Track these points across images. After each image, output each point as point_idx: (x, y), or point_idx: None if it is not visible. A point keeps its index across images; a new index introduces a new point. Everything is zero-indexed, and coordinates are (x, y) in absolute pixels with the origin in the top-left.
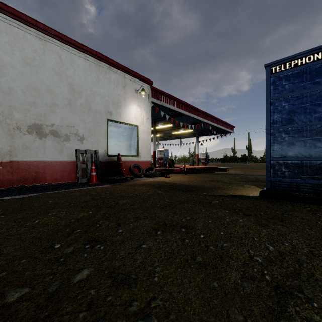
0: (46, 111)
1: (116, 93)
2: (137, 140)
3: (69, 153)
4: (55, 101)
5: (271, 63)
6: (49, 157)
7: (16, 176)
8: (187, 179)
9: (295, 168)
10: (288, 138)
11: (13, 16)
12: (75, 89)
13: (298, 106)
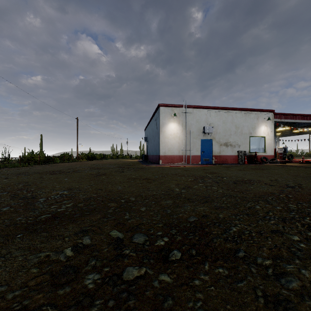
0: (228, 137)
1: (253, 123)
2: (264, 144)
3: (235, 152)
4: (231, 133)
5: None
6: (229, 154)
7: (221, 160)
8: (299, 165)
9: None
10: None
11: (220, 109)
12: (237, 126)
13: None
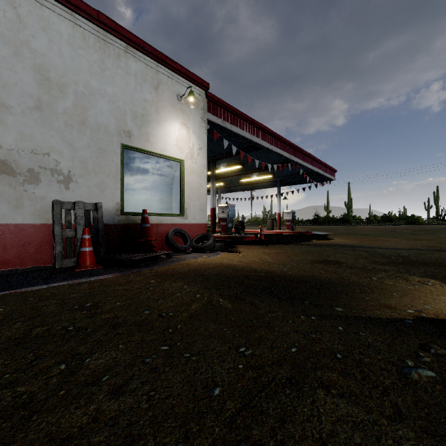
0: None
1: (141, 97)
2: (180, 186)
3: (36, 207)
4: (3, 100)
5: None
6: None
7: None
8: (274, 257)
9: None
10: None
11: None
12: (52, 79)
13: None
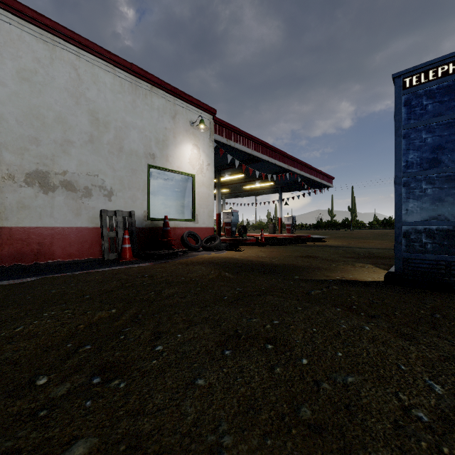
0: (54, 152)
1: (162, 126)
2: (192, 197)
3: (90, 215)
4: (69, 137)
5: (404, 72)
6: (59, 221)
7: (7, 251)
8: (268, 254)
9: (444, 238)
10: (432, 190)
11: (2, 5)
12: (100, 119)
13: (448, 139)
